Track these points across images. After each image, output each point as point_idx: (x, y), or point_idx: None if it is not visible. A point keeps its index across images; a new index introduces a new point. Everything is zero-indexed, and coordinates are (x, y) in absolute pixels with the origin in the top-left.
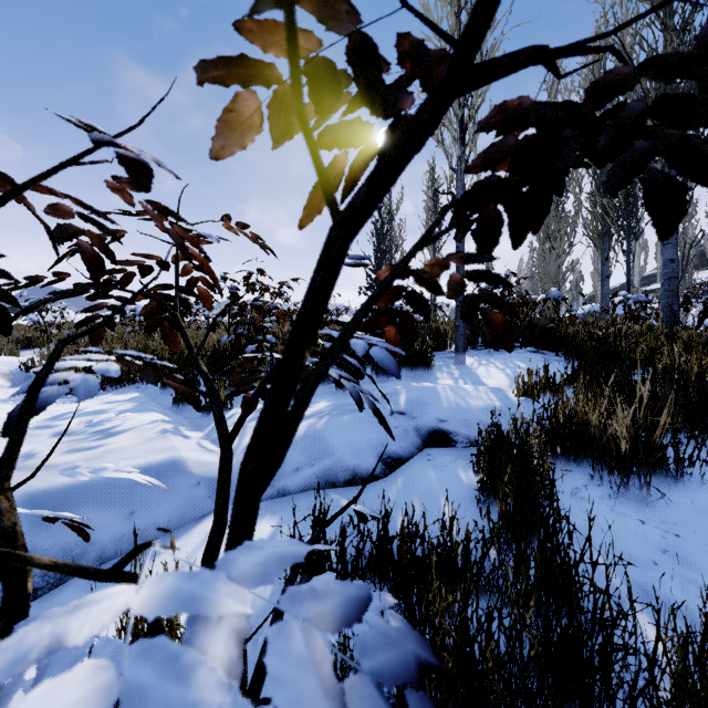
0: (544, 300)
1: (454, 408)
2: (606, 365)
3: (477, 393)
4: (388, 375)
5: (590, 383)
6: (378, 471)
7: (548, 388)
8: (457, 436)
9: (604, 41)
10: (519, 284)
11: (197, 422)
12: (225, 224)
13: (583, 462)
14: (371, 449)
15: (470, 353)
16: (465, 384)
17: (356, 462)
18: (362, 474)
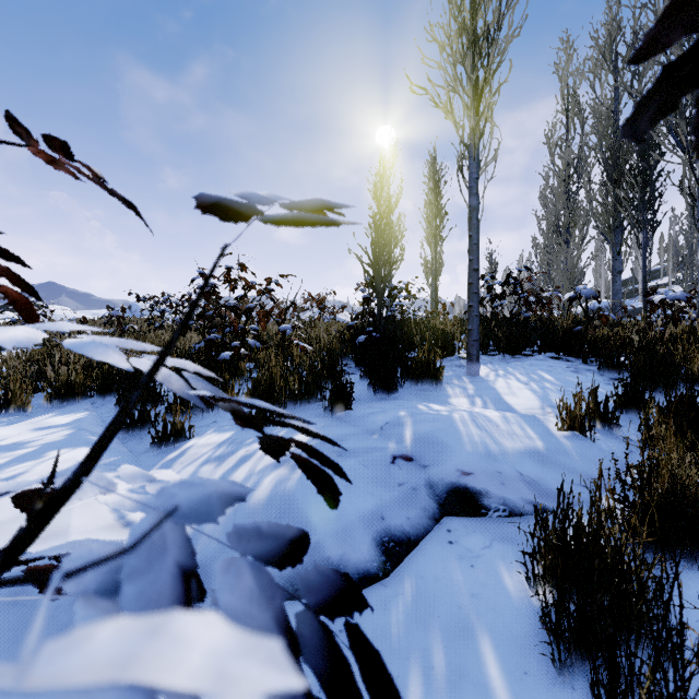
0: (570, 298)
1: (481, 454)
2: (692, 392)
3: (508, 426)
4: (388, 392)
5: (665, 415)
6: (375, 567)
7: (597, 416)
8: (488, 499)
9: (616, 22)
10: (530, 280)
11: (143, 458)
12: (33, 148)
13: (698, 562)
14: (364, 527)
15: (482, 360)
16: (484, 405)
17: (341, 552)
18: (349, 573)
